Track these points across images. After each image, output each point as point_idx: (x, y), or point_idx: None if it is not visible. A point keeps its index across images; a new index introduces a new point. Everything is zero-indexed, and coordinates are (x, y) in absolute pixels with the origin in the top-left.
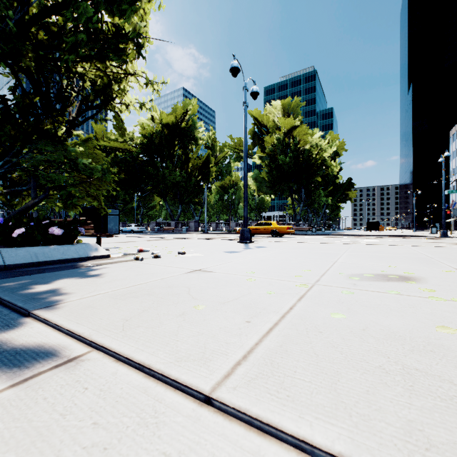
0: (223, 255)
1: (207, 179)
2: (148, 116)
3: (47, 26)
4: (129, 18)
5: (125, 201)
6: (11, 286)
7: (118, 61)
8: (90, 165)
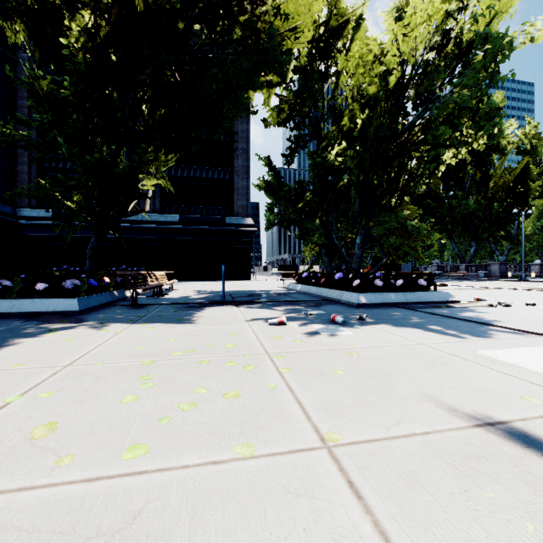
0: None
1: (522, 201)
2: None
3: (393, 134)
4: (487, 127)
5: None
6: (440, 312)
7: (460, 147)
8: (415, 226)
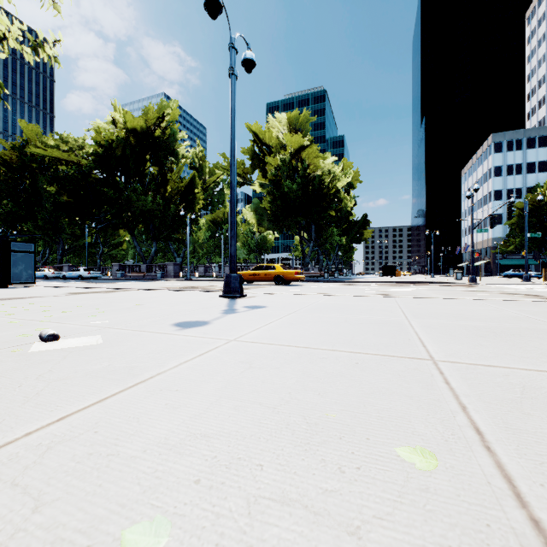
0: (158, 338)
1: (192, 209)
2: (107, 118)
3: None
4: None
5: (74, 236)
6: None
7: None
8: None
